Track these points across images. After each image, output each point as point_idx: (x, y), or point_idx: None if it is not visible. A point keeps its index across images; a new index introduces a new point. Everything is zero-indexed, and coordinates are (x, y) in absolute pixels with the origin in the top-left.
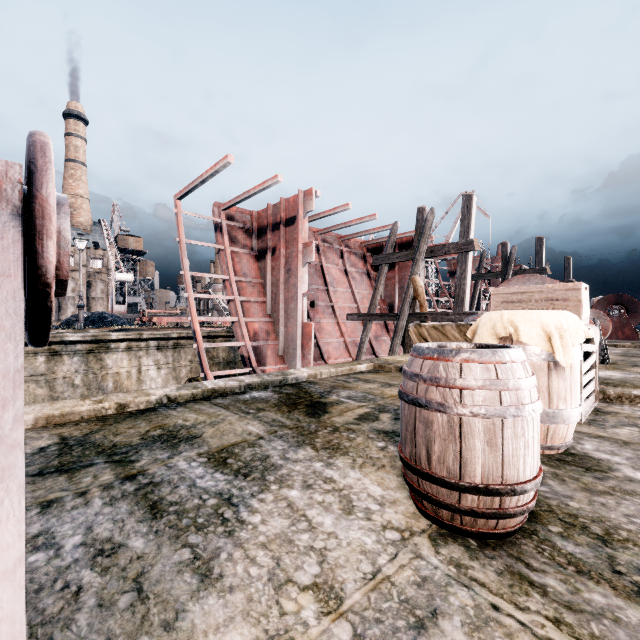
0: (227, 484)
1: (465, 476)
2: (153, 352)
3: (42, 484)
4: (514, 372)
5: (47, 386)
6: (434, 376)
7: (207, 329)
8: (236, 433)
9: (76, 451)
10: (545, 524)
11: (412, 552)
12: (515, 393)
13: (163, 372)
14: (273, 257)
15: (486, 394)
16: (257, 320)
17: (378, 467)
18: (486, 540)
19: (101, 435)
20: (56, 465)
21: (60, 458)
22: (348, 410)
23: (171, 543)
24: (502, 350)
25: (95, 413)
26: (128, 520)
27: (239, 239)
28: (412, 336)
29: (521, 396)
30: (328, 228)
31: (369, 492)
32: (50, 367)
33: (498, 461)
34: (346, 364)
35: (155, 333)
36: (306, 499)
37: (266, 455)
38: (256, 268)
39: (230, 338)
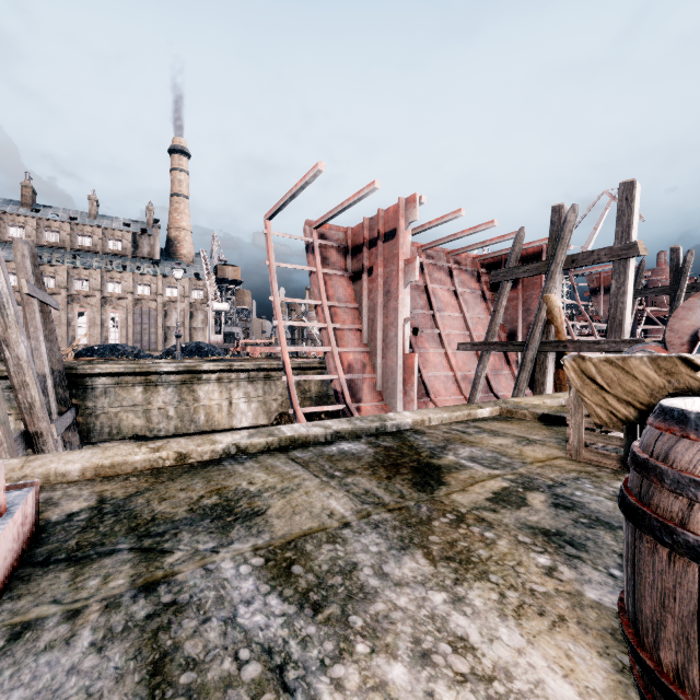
0: (284, 626)
1: None
2: (243, 384)
3: (36, 584)
4: None
5: (144, 417)
6: None
7: (299, 360)
8: (312, 512)
9: (105, 524)
10: None
11: None
12: None
13: (253, 406)
14: (370, 278)
15: None
16: (352, 350)
17: (552, 620)
18: None
19: (145, 499)
20: (71, 547)
21: (82, 535)
22: (474, 482)
23: None
24: None
25: (151, 464)
26: (108, 698)
27: (332, 260)
28: (569, 374)
29: None
30: (434, 242)
31: (550, 697)
32: (147, 397)
33: None
34: (462, 407)
35: (245, 364)
36: (421, 697)
37: (352, 563)
38: (351, 291)
39: (323, 370)
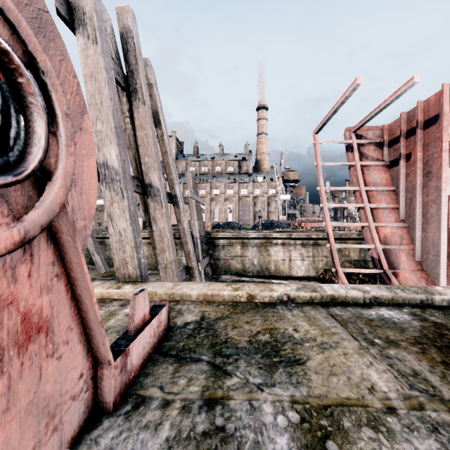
0: None
1: None
2: (298, 248)
3: (157, 368)
4: None
5: (241, 263)
6: None
7: (340, 232)
8: (350, 378)
9: (200, 336)
10: None
11: None
12: None
13: (305, 263)
14: (407, 163)
15: None
16: (388, 225)
17: None
18: None
19: (224, 323)
20: (179, 348)
21: (187, 340)
22: None
23: None
24: None
25: (232, 298)
26: None
27: (369, 154)
28: None
29: None
30: None
31: None
32: (242, 252)
33: None
34: None
35: (300, 234)
36: None
37: None
38: (387, 177)
39: (360, 240)
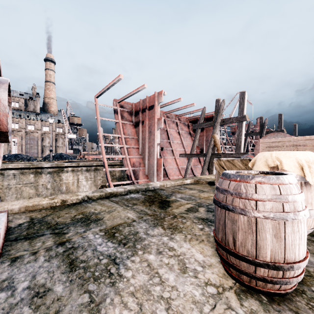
0: (114, 249)
1: (259, 256)
2: (84, 172)
3: (15, 246)
4: (291, 190)
5: (34, 188)
6: (238, 192)
7: (110, 161)
8: (121, 218)
9: (36, 226)
10: (309, 286)
11: (225, 304)
12: (292, 204)
13: (89, 182)
14: (142, 125)
15: (273, 204)
16: (134, 157)
17: (200, 241)
18: (272, 296)
19: (51, 217)
20: (24, 234)
21: (27, 230)
22: (181, 205)
23: (78, 289)
24: (283, 176)
25: (50, 205)
26: (56, 272)
27: (126, 117)
28: (215, 165)
29: (296, 206)
30: (170, 111)
31: (195, 258)
32: (36, 179)
33: (282, 248)
34: (179, 180)
35: (85, 163)
36: (158, 261)
37: (136, 231)
38: (134, 131)
39: (121, 166)
